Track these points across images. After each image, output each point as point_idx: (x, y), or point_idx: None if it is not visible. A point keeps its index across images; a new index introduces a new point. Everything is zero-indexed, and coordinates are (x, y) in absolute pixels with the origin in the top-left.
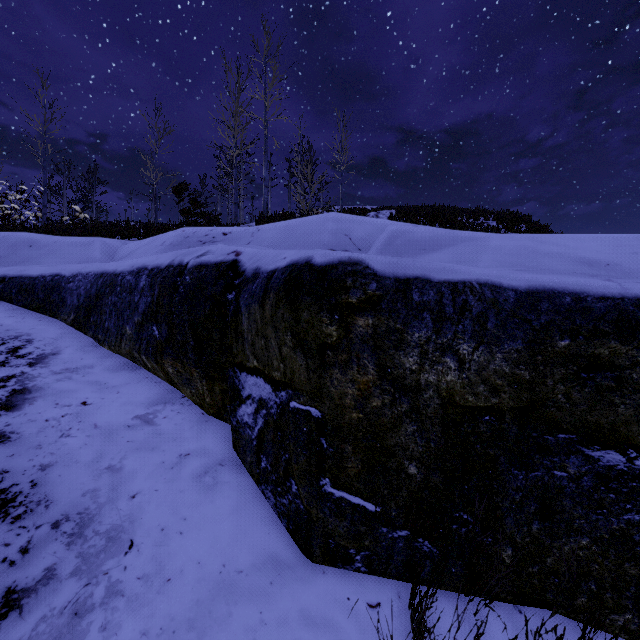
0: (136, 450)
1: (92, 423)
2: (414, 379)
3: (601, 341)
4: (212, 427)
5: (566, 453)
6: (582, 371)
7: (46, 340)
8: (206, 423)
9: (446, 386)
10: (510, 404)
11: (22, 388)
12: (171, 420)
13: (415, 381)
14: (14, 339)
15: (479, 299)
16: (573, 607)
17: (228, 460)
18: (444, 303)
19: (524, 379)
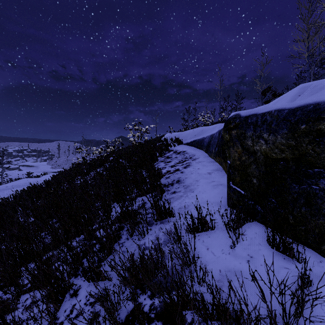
0: (203, 178)
1: (198, 172)
2: (252, 149)
3: (319, 122)
4: (225, 177)
5: (318, 178)
6: (316, 138)
7: (197, 155)
8: (224, 176)
9: (263, 150)
10: (290, 156)
11: (189, 165)
12: (215, 174)
13: (253, 150)
14: (191, 155)
15: (271, 116)
16: (321, 249)
17: (223, 184)
18: (258, 121)
19: (293, 145)
